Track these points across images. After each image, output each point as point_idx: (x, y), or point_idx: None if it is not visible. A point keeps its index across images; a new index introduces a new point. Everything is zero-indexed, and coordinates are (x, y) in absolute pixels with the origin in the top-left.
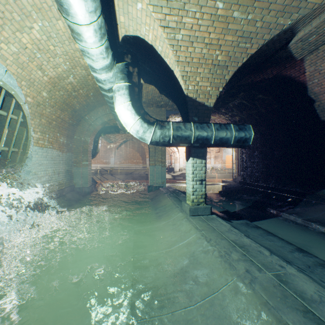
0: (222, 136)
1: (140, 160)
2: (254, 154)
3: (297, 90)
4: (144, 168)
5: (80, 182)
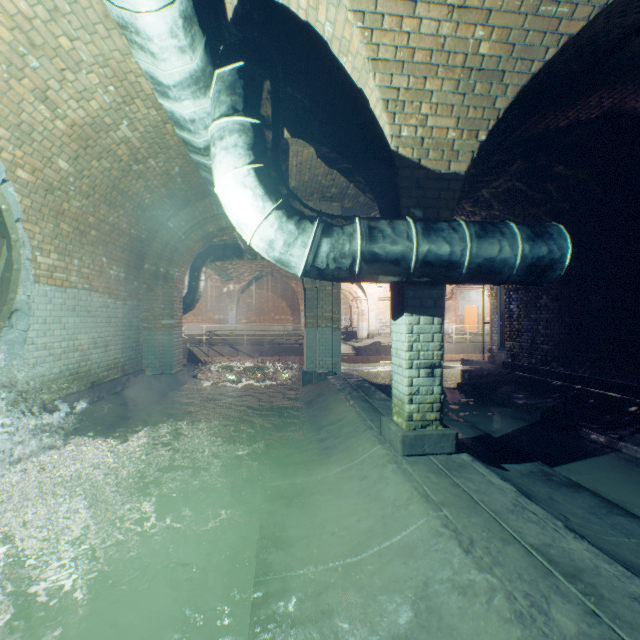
0: (489, 254)
1: (288, 316)
2: (538, 301)
3: None
4: (297, 332)
5: (158, 363)
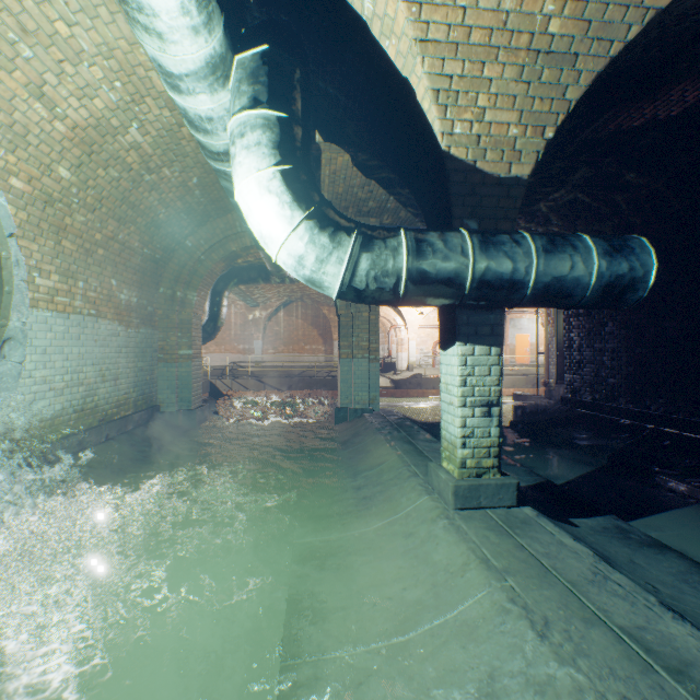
0: (559, 272)
1: (319, 346)
2: (603, 329)
3: None
4: (330, 363)
5: (174, 398)
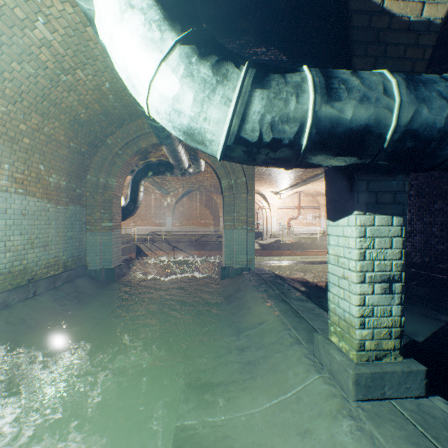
0: None
1: (210, 221)
2: (433, 206)
3: None
4: (217, 232)
5: (98, 260)
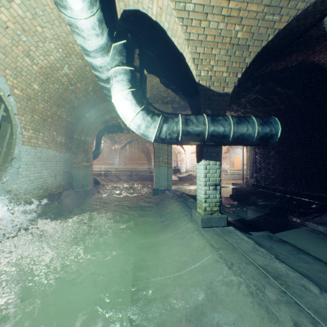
0: (242, 131)
1: (145, 161)
2: (269, 154)
3: (325, 79)
4: (150, 169)
5: (81, 185)
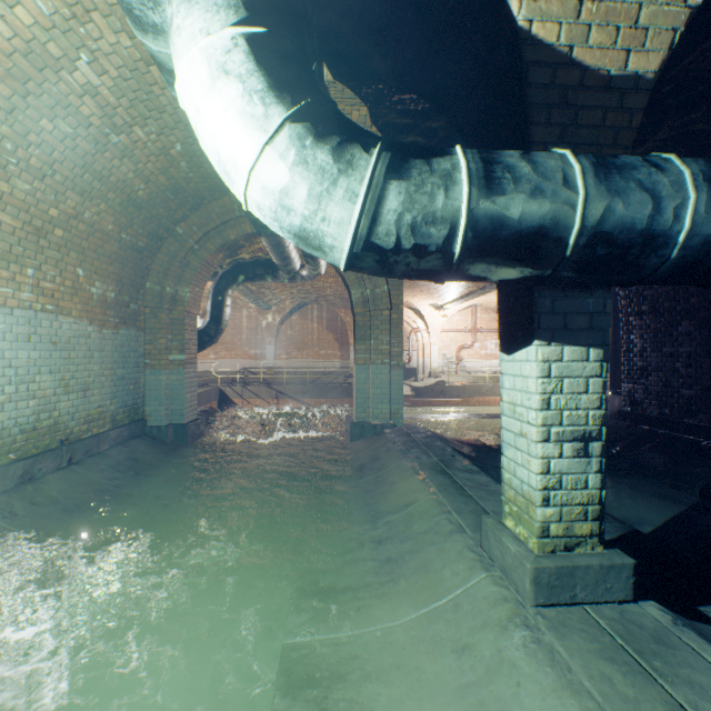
0: None
1: (335, 351)
2: (675, 329)
3: None
4: (346, 369)
5: (163, 411)
